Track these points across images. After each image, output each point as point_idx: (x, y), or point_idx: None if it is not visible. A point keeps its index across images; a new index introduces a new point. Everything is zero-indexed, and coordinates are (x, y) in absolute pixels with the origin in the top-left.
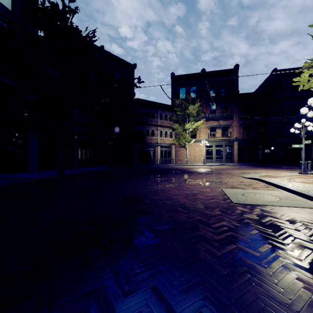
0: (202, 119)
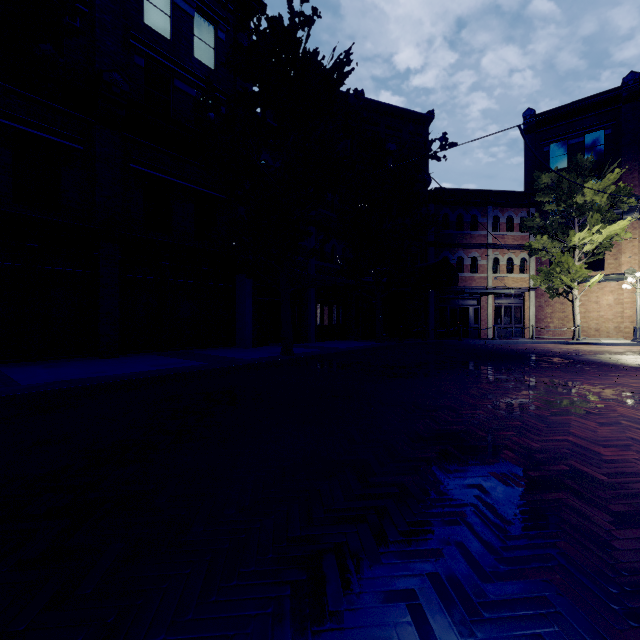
0: (626, 216)
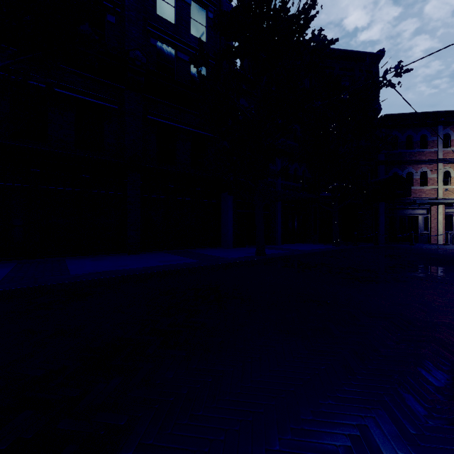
0: None
